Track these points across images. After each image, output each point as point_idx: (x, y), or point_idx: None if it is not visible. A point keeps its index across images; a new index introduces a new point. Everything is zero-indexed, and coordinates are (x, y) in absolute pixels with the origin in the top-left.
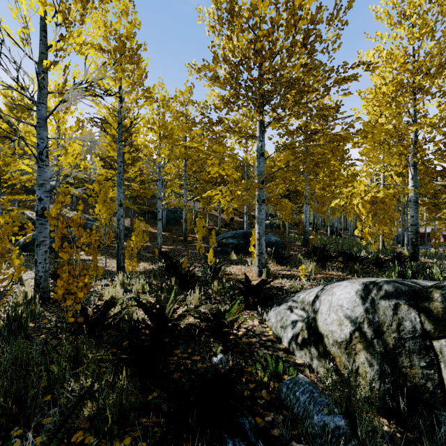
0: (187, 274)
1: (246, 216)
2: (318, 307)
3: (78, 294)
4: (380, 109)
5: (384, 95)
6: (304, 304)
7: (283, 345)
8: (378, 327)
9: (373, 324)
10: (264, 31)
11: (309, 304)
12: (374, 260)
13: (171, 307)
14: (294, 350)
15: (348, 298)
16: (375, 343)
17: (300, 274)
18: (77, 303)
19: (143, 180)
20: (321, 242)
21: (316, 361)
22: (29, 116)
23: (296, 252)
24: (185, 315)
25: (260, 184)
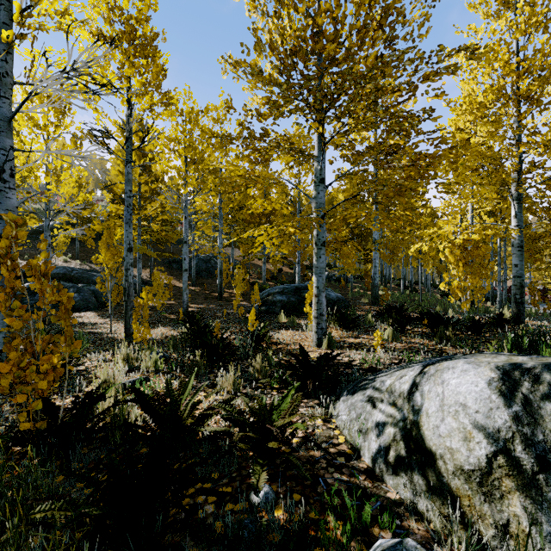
0: (219, 344)
1: (298, 266)
2: (419, 404)
3: (38, 383)
4: (474, 126)
5: (481, 106)
6: (395, 395)
7: (364, 463)
8: (544, 451)
9: (533, 445)
10: (326, 4)
11: (402, 397)
12: (472, 323)
13: (189, 401)
14: (383, 474)
15: (475, 393)
16: (541, 481)
17: (375, 344)
18: (41, 396)
19: (165, 220)
20: (393, 299)
21: (427, 503)
22: (17, 136)
23: (363, 312)
24: (209, 414)
25: (320, 218)
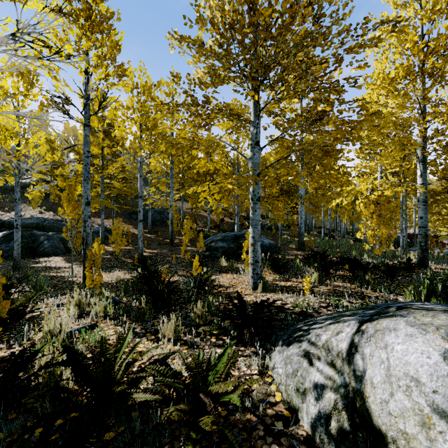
0: (164, 291)
1: (237, 217)
2: (361, 369)
3: None
4: (386, 98)
5: (392, 81)
6: (332, 354)
7: (303, 430)
8: None
9: None
10: None
11: (341, 358)
12: (388, 269)
13: (124, 360)
14: (324, 446)
15: (429, 366)
16: None
17: (304, 288)
18: None
19: (124, 178)
20: (315, 245)
21: None
22: None
23: (292, 257)
24: (143, 376)
25: (256, 176)
